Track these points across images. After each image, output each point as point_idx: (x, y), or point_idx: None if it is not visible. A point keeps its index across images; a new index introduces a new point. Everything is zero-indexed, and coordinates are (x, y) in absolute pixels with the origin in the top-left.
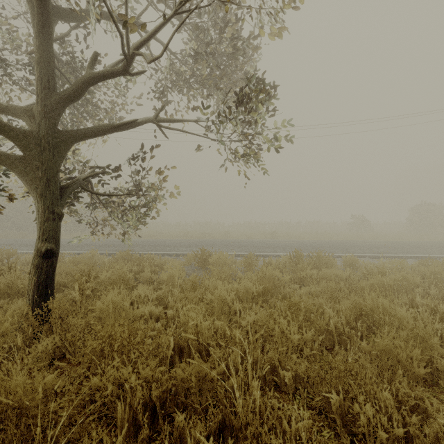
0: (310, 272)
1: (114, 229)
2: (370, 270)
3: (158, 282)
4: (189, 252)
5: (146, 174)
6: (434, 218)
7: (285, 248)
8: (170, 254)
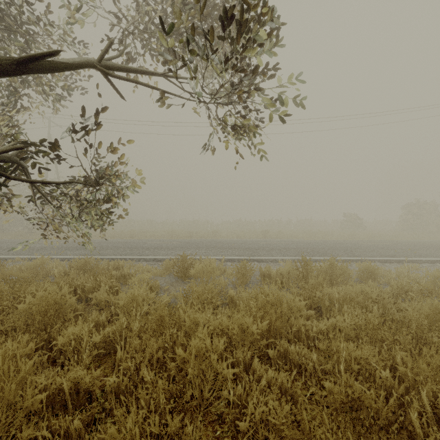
0: (328, 290)
1: (59, 231)
2: (406, 286)
3: (118, 304)
4: (171, 256)
5: (99, 154)
6: (428, 217)
7: (281, 250)
8: (147, 259)
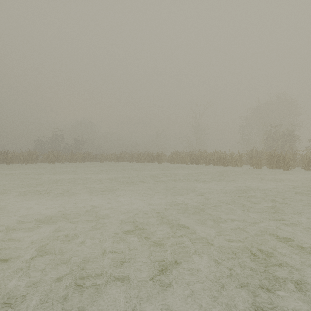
0: None
1: None
2: None
3: None
4: None
5: None
6: None
7: None
8: None
